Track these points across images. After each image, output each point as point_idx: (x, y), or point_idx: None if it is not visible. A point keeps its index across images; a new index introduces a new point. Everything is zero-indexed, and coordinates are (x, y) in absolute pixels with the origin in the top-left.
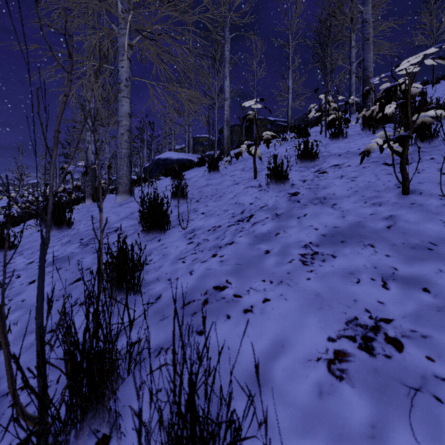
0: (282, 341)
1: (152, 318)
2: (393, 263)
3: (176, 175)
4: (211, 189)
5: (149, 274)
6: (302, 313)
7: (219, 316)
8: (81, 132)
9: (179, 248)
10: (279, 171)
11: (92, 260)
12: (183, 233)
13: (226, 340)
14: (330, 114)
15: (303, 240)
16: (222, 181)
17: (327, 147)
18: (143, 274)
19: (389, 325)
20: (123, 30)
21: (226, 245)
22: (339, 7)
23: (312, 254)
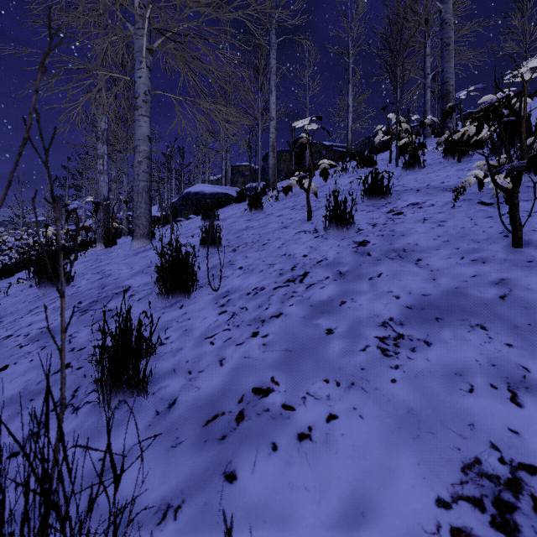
0: (362, 503)
1: (160, 441)
2: (521, 358)
3: (208, 214)
4: (252, 234)
5: (163, 361)
6: (389, 445)
7: (260, 444)
8: (16, 165)
9: (207, 320)
10: (340, 212)
11: (88, 335)
12: (213, 296)
13: (271, 495)
14: (402, 137)
15: (380, 315)
16: (267, 223)
17: (400, 180)
18: (151, 367)
19: (536, 478)
20: (141, 31)
21: (271, 317)
22: (411, 6)
23: (395, 337)
